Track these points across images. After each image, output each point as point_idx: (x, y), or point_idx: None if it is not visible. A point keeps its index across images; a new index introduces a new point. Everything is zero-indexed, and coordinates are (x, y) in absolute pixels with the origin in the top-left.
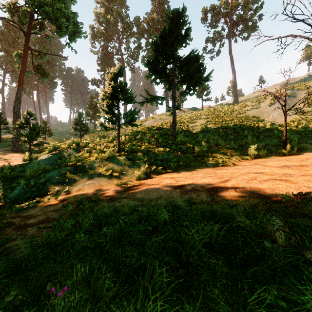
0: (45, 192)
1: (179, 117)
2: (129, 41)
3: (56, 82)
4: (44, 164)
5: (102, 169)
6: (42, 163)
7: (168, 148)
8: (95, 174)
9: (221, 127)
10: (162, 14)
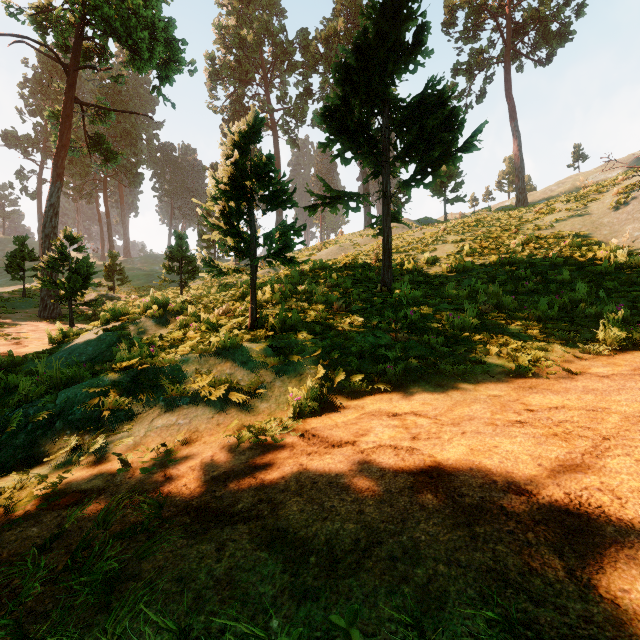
0: (47, 450)
1: (394, 240)
2: (286, 82)
3: (140, 173)
4: (84, 355)
5: (203, 381)
6: (80, 352)
7: (376, 317)
8: (185, 395)
9: (498, 261)
10: (355, 21)
